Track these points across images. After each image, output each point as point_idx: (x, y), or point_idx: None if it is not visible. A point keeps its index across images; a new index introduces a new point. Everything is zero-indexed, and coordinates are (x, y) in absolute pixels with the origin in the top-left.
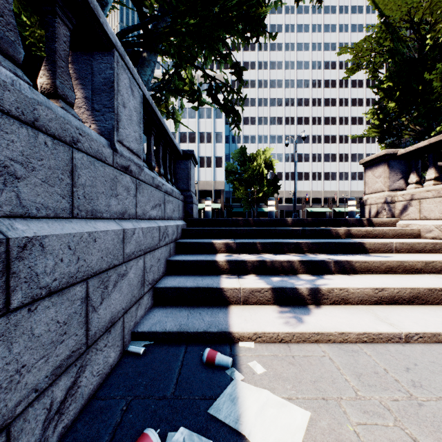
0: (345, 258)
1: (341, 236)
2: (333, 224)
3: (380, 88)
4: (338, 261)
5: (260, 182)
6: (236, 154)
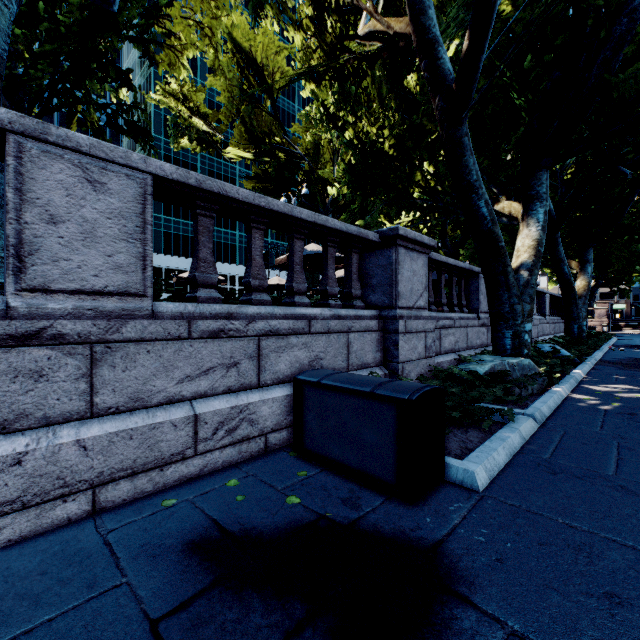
0: None
1: None
2: None
3: None
4: None
5: None
6: None
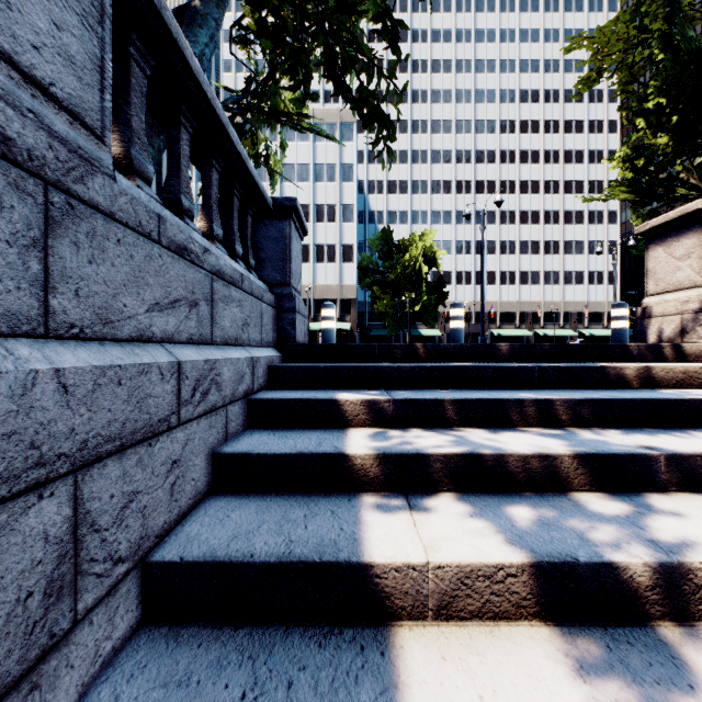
0: (688, 446)
1: (628, 383)
2: (597, 355)
3: (639, 110)
4: (678, 456)
5: (416, 287)
6: (376, 241)
